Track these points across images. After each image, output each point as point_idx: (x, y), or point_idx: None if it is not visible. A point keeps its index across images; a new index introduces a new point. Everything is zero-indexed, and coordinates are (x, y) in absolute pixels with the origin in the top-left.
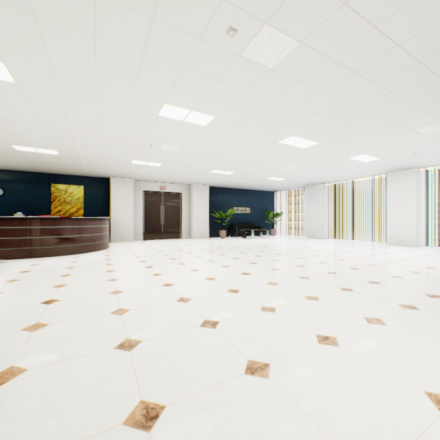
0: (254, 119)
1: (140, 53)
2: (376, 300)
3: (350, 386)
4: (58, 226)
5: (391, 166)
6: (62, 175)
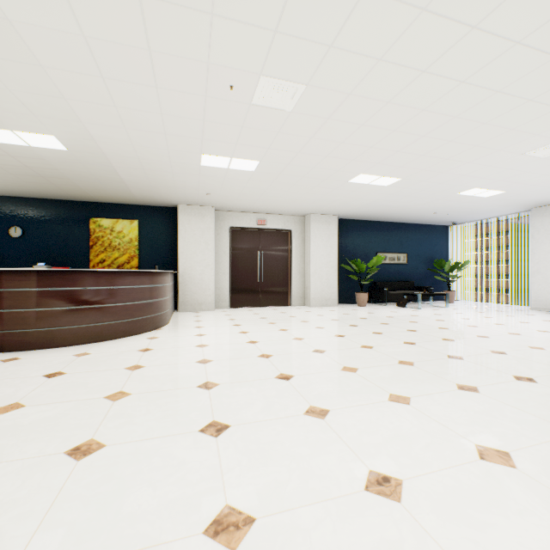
0: None
1: None
2: None
3: None
4: (56, 287)
5: None
6: (106, 204)
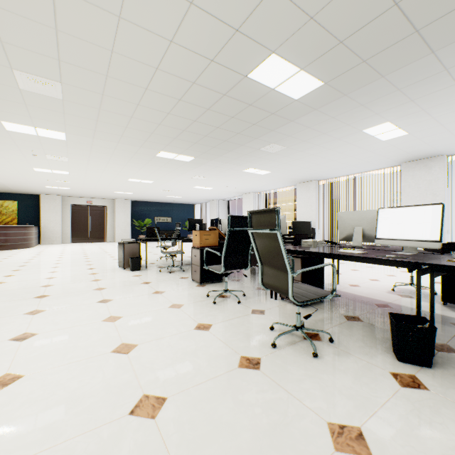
0: (93, 173)
1: (3, 157)
2: (115, 261)
3: (36, 271)
4: None
5: (235, 191)
6: None
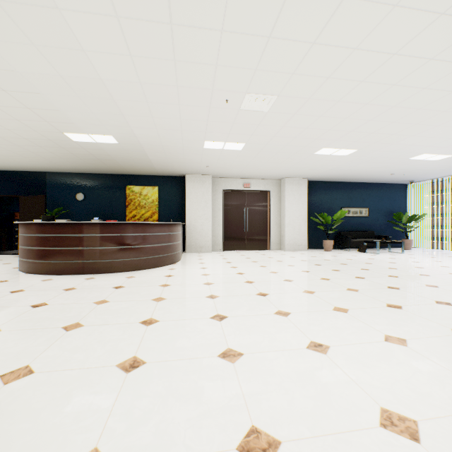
0: None
1: None
2: None
3: None
4: (113, 234)
5: None
6: (136, 176)
